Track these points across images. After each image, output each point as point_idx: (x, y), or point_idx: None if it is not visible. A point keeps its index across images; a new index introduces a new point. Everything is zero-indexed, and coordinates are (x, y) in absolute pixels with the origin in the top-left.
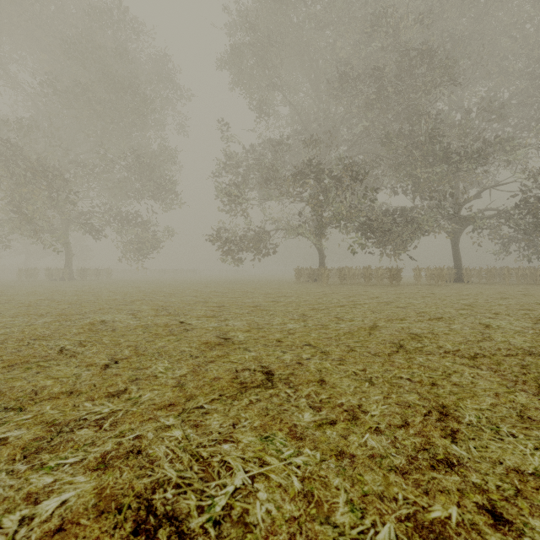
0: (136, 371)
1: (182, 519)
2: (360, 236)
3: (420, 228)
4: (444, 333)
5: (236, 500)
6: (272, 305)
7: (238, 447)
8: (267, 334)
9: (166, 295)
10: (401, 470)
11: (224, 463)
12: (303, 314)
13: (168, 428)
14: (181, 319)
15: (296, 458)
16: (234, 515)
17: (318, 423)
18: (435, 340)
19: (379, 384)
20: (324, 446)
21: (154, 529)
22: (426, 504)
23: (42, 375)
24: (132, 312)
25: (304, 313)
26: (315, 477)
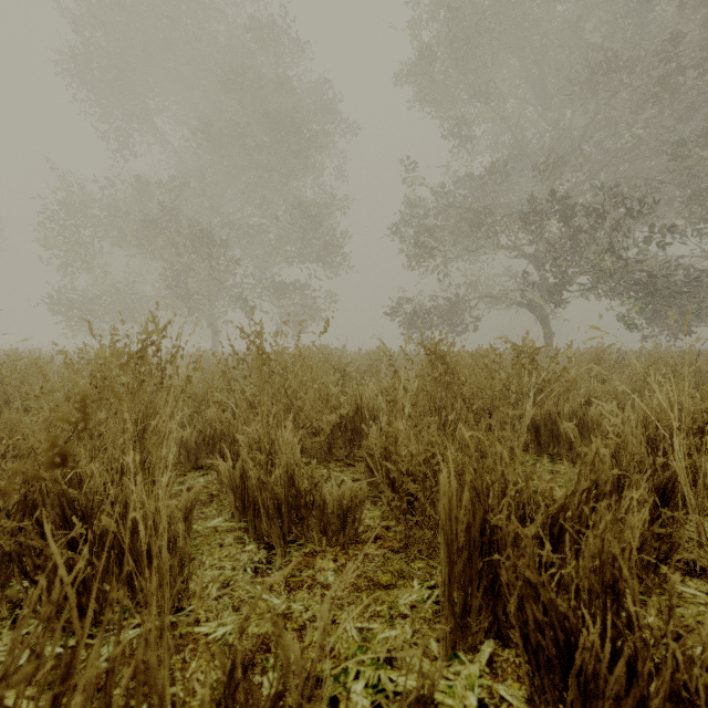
0: None
1: None
2: (638, 302)
3: None
4: None
5: None
6: None
7: None
8: None
9: None
10: None
11: None
12: None
13: None
14: None
15: None
16: None
17: None
18: None
19: None
20: None
21: None
22: None
23: None
24: None
25: None
26: None
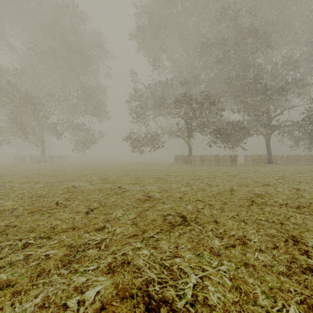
0: (105, 216)
1: (171, 302)
2: (214, 137)
3: (248, 132)
4: (274, 193)
5: (197, 291)
6: (167, 177)
7: (184, 260)
8: (172, 194)
9: (103, 171)
10: (285, 274)
11: (180, 270)
12: (187, 182)
13: (139, 249)
14: (118, 185)
15: (221, 267)
16: (200, 300)
17: (225, 246)
18: (271, 197)
19: (250, 223)
20: (234, 260)
21: (157, 308)
22: (309, 294)
23: (52, 218)
24: (88, 181)
25: (188, 181)
26: (237, 278)
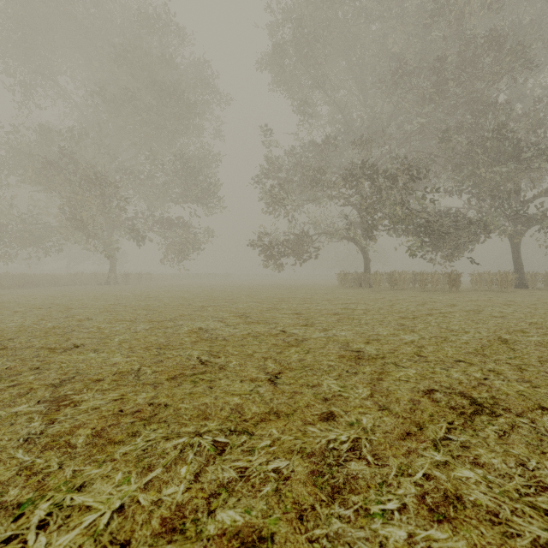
0: (312, 389)
1: None
2: (419, 239)
3: (485, 229)
4: None
5: None
6: (351, 312)
7: None
8: (395, 347)
9: (227, 301)
10: None
11: None
12: (400, 323)
13: (447, 465)
14: (278, 327)
15: None
16: None
17: None
18: None
19: None
20: None
21: None
22: None
23: (219, 391)
24: (217, 319)
25: (399, 322)
26: None
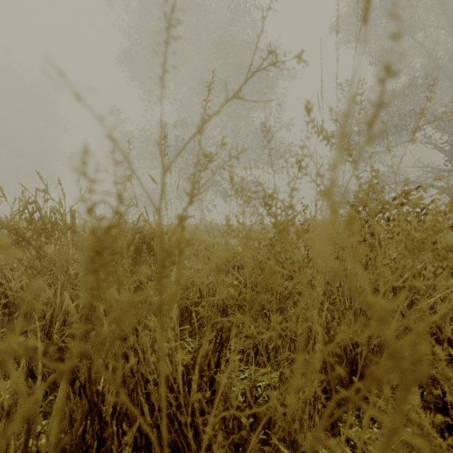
0: None
1: None
2: None
3: None
4: None
5: None
6: None
7: None
8: None
9: None
10: None
11: None
12: None
13: None
14: None
15: None
16: None
17: None
18: None
19: None
20: None
21: None
22: None
23: None
24: None
25: None
26: None
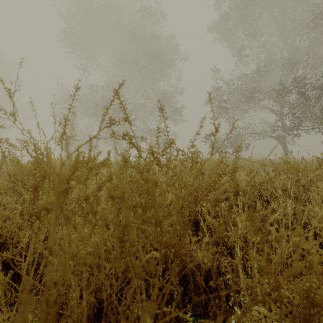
0: None
1: None
2: None
3: None
4: None
5: None
6: None
7: None
8: None
9: None
10: None
11: None
12: None
13: None
14: None
15: None
16: None
17: None
18: None
19: None
20: None
21: None
22: None
23: None
24: None
25: None
26: None
